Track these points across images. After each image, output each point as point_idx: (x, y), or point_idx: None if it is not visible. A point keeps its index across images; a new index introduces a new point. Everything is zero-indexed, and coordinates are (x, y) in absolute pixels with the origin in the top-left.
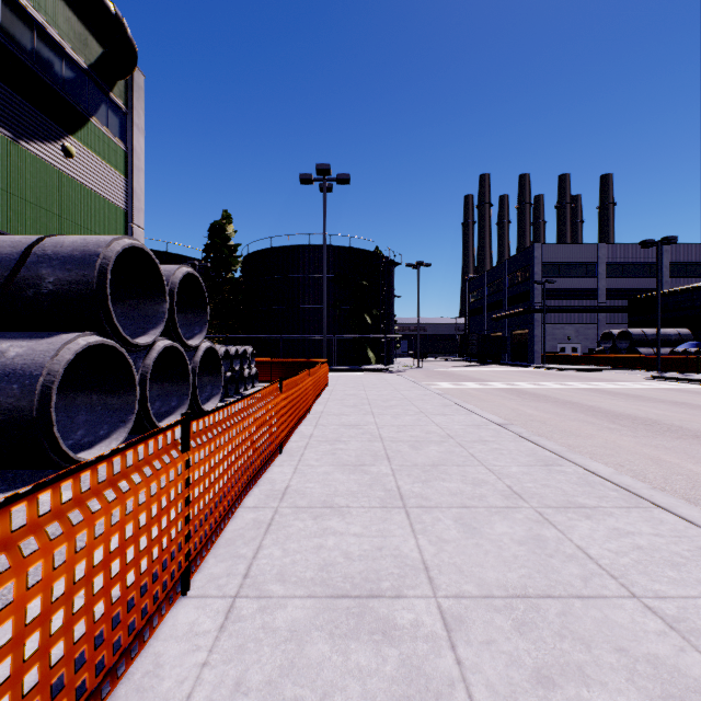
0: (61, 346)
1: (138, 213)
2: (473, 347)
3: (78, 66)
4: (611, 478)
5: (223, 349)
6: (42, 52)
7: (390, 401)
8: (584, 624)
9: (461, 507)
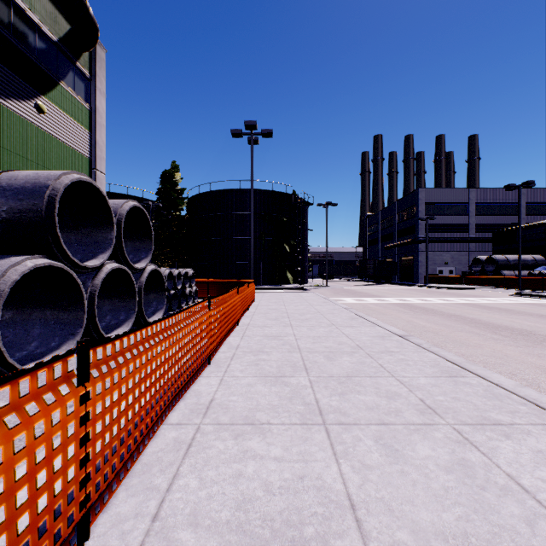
0: (8, 268)
1: (100, 160)
2: (370, 270)
3: (49, 39)
4: (516, 390)
5: (168, 272)
6: (17, 25)
7: (306, 314)
8: None
9: (379, 424)
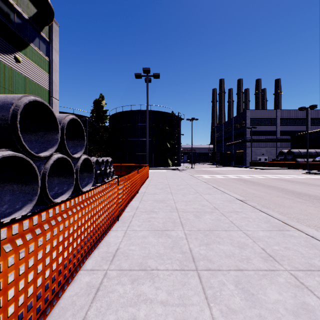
0: None
1: (55, 92)
2: (218, 158)
3: (23, 17)
4: None
5: (95, 159)
6: (3, 8)
7: (180, 186)
8: None
9: (237, 270)
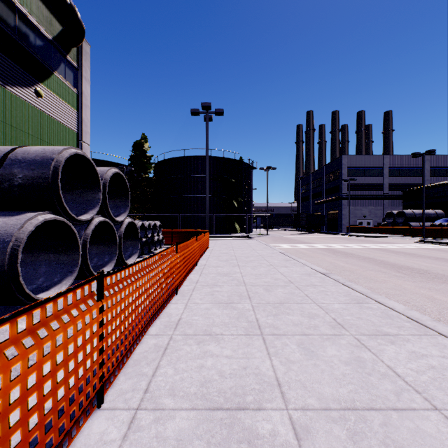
0: (26, 221)
1: (85, 134)
2: (303, 222)
3: (45, 38)
4: (404, 312)
5: (140, 223)
6: (21, 28)
7: (250, 257)
8: (402, 434)
9: (302, 335)
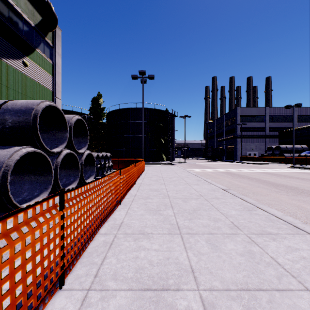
0: (13, 153)
1: (58, 92)
2: (210, 153)
3: (30, 25)
4: (282, 217)
5: (96, 154)
6: (13, 18)
7: (172, 178)
8: (283, 309)
9: (209, 234)
